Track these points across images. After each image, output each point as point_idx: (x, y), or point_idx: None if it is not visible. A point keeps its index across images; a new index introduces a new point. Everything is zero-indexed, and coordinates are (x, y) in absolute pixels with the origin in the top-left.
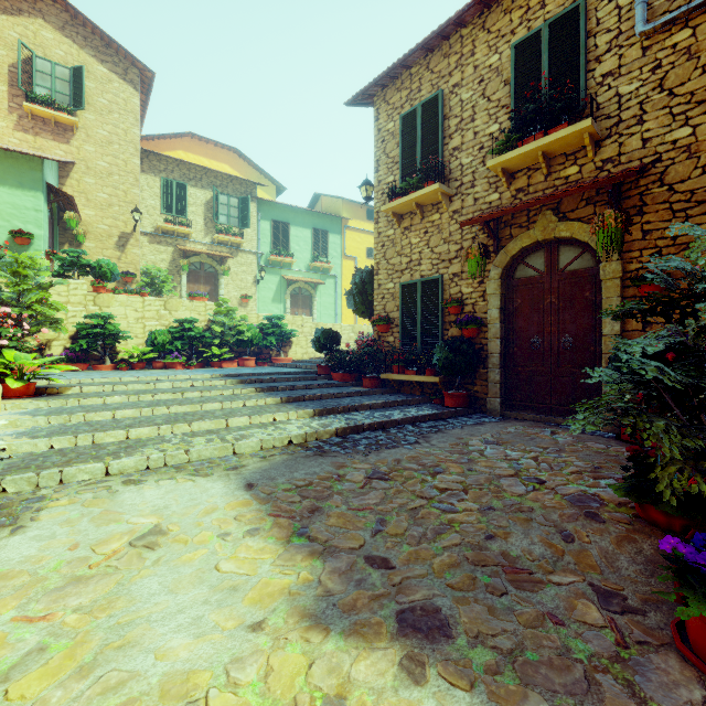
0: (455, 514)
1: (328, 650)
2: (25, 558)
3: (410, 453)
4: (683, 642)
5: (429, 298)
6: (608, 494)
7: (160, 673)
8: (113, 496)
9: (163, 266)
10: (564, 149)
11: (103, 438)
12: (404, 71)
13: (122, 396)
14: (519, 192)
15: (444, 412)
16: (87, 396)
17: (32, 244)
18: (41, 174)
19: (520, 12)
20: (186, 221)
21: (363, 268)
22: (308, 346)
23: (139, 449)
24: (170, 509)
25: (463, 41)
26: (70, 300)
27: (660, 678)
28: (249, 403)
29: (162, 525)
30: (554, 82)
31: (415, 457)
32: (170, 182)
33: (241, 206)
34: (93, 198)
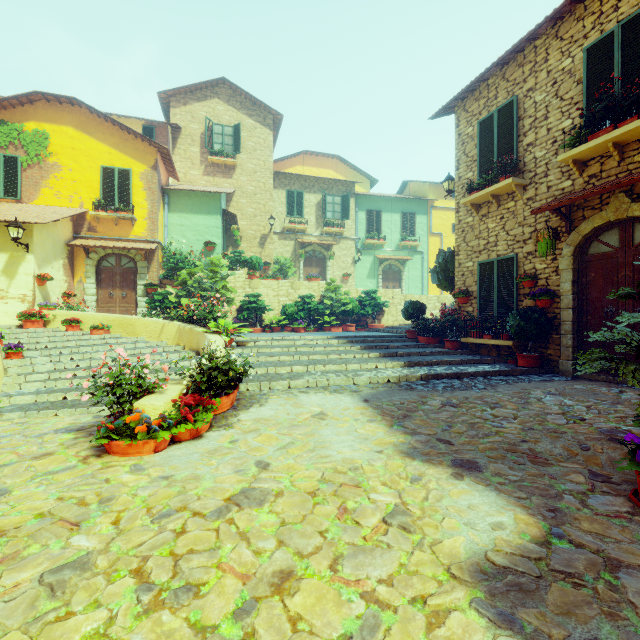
0: (502, 428)
1: (414, 464)
2: (271, 415)
3: (477, 394)
4: (636, 496)
5: (504, 274)
6: (639, 431)
7: (341, 457)
8: (296, 397)
9: (288, 255)
10: (637, 137)
11: (279, 370)
12: (481, 83)
13: (279, 348)
14: (591, 178)
15: (514, 369)
16: (260, 347)
17: (215, 249)
18: (219, 203)
19: (592, 18)
20: (303, 220)
21: (448, 243)
22: (397, 315)
23: (301, 377)
24: (326, 406)
25: (537, 50)
26: (235, 285)
27: (604, 502)
28: (357, 356)
29: (324, 412)
30: (627, 76)
31: (480, 397)
32: (292, 192)
33: (342, 203)
34: (245, 212)
